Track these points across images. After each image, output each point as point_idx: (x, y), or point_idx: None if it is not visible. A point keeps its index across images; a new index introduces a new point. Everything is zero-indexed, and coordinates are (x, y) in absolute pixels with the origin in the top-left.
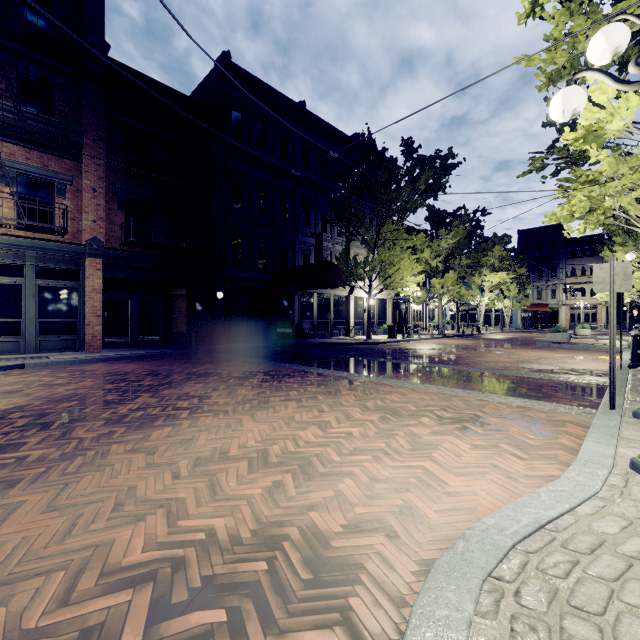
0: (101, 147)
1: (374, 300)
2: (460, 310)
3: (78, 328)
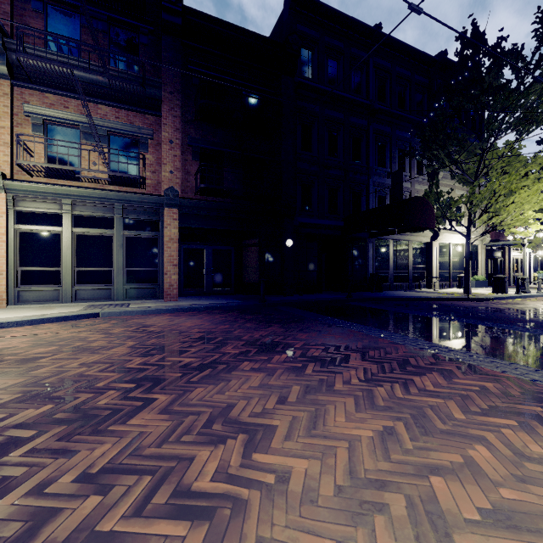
0: (177, 99)
1: (462, 247)
2: None
3: (158, 277)
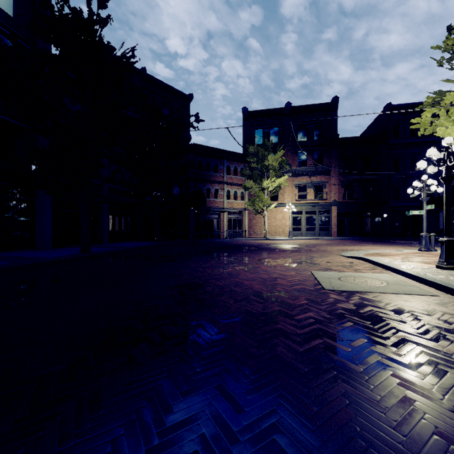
0: (336, 168)
1: None
2: None
3: (329, 229)
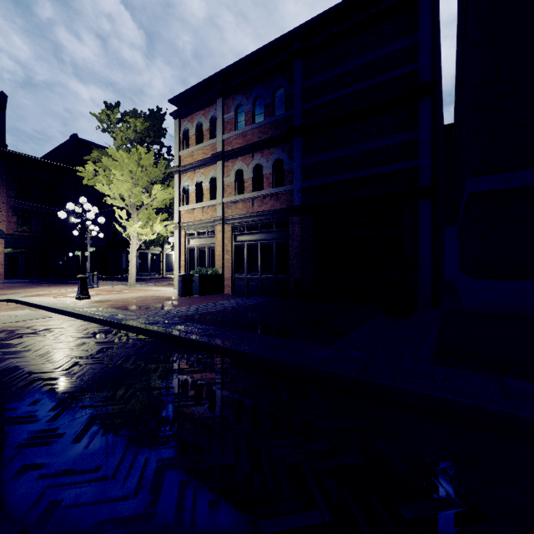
0: (4, 188)
1: None
2: None
3: None
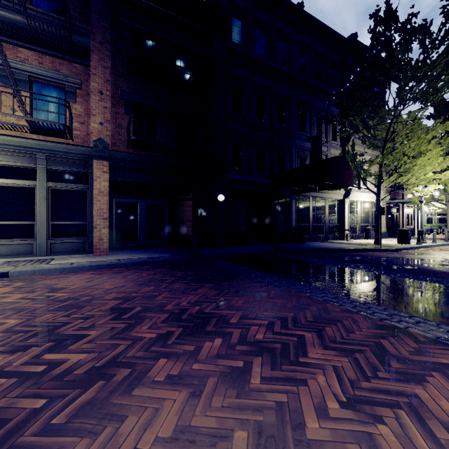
0: (108, 49)
1: (368, 204)
2: (438, 214)
3: (87, 231)
